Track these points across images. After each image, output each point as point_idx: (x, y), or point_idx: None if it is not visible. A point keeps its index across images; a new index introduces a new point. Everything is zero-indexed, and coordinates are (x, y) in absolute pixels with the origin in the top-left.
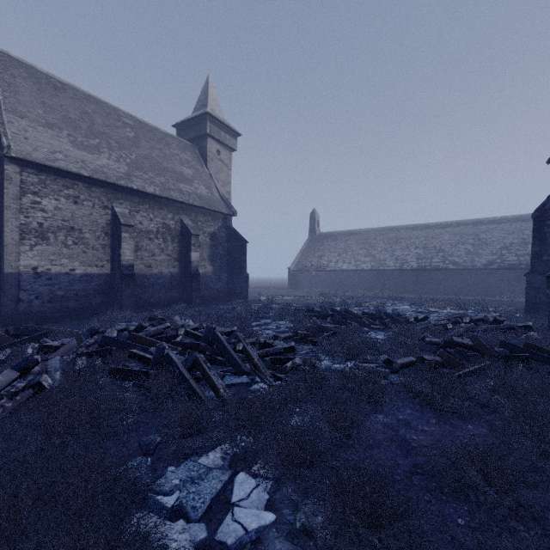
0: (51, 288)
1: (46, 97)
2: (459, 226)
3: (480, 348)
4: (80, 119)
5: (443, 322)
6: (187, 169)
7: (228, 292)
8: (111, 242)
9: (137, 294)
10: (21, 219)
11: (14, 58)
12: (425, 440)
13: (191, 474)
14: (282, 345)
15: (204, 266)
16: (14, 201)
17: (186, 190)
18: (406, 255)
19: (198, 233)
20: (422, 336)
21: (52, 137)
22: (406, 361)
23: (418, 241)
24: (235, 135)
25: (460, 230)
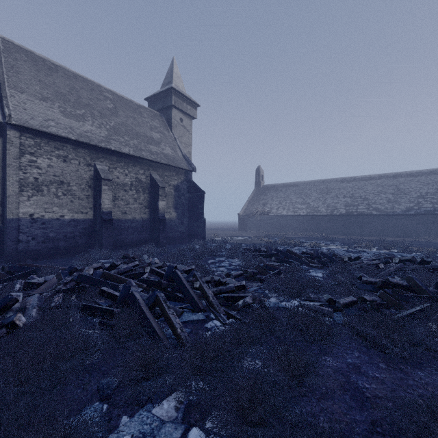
0: (45, 231)
1: (42, 76)
2: (381, 179)
3: (416, 289)
4: (69, 94)
5: (375, 262)
6: (156, 134)
7: (189, 234)
8: (93, 193)
9: (115, 235)
10: (20, 175)
11: (17, 45)
12: (379, 389)
13: (143, 429)
14: (234, 283)
15: (169, 213)
16: (14, 160)
17: (154, 150)
18: (336, 203)
19: (165, 185)
20: (358, 275)
21: (46, 108)
22: (347, 301)
23: (345, 191)
24: (194, 106)
25: (381, 182)
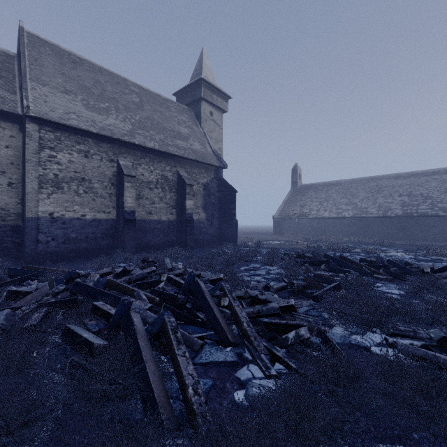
0: (65, 231)
1: (66, 69)
2: None
3: None
4: (93, 87)
5: None
6: (184, 129)
7: (219, 237)
8: (116, 191)
9: (139, 237)
10: (39, 171)
11: (42, 40)
12: None
13: None
14: (277, 301)
15: (198, 213)
16: (33, 155)
17: (182, 146)
18: (390, 203)
19: (192, 183)
20: None
21: (68, 101)
22: None
23: (401, 189)
24: (225, 98)
25: None
